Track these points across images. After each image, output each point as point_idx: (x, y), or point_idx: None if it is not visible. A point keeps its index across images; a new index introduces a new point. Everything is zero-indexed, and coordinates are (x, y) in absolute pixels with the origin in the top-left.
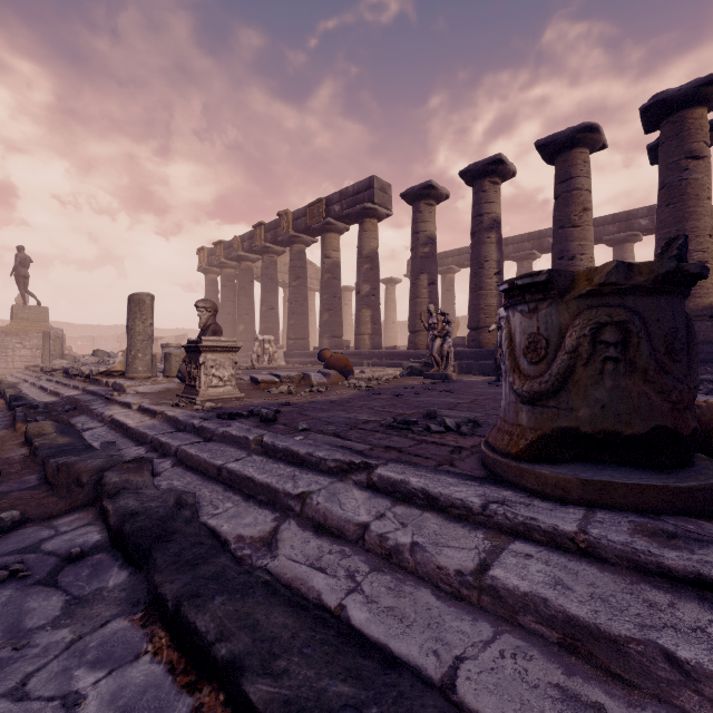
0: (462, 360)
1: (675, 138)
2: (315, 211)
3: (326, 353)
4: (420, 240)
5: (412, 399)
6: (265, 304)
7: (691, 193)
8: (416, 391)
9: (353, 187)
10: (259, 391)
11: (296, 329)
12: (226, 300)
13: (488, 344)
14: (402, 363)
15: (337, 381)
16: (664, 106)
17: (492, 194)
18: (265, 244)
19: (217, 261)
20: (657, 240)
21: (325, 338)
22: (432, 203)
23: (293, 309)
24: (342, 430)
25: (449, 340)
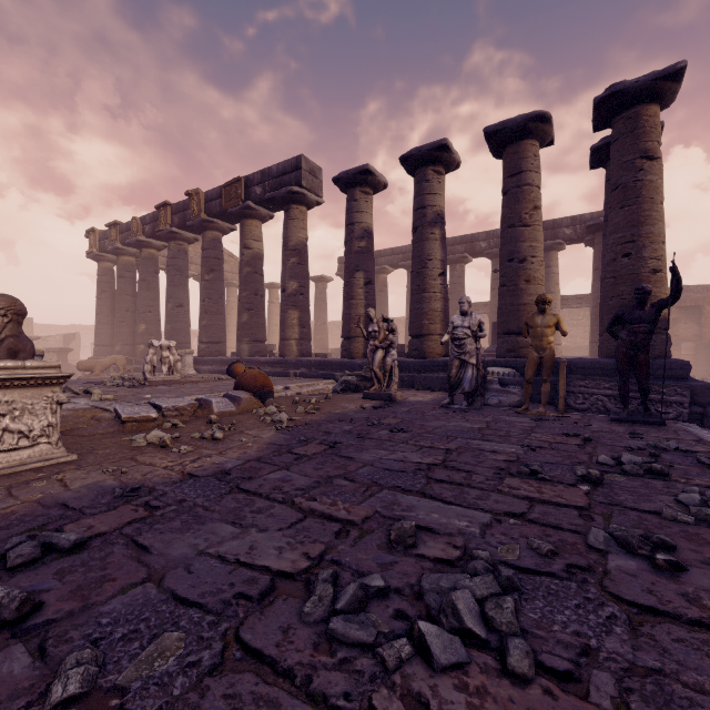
0: (404, 371)
1: (630, 135)
2: (232, 192)
3: (239, 368)
4: (355, 232)
5: (356, 456)
6: (172, 300)
7: (646, 195)
8: (358, 432)
9: (278, 167)
10: (115, 440)
11: (210, 331)
12: (124, 293)
13: (432, 354)
14: (335, 374)
15: (250, 408)
16: (620, 99)
17: (436, 185)
18: (171, 228)
19: (112, 246)
20: (611, 244)
21: (245, 342)
22: (369, 191)
23: (206, 307)
24: (189, 681)
25: (393, 352)
